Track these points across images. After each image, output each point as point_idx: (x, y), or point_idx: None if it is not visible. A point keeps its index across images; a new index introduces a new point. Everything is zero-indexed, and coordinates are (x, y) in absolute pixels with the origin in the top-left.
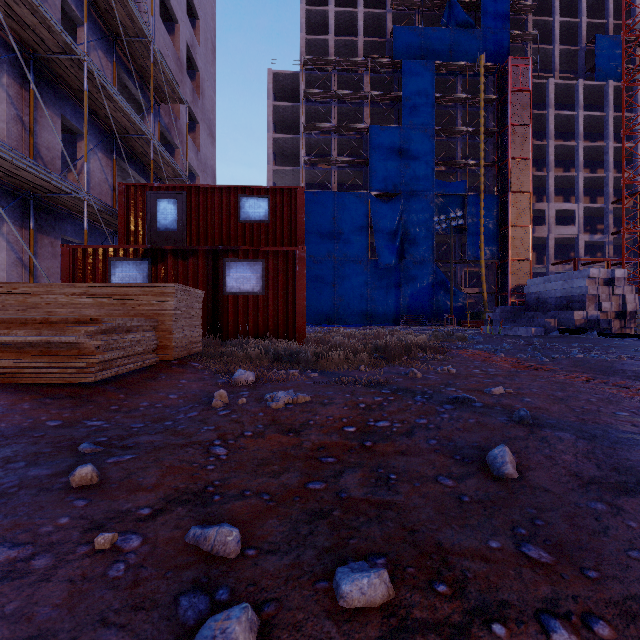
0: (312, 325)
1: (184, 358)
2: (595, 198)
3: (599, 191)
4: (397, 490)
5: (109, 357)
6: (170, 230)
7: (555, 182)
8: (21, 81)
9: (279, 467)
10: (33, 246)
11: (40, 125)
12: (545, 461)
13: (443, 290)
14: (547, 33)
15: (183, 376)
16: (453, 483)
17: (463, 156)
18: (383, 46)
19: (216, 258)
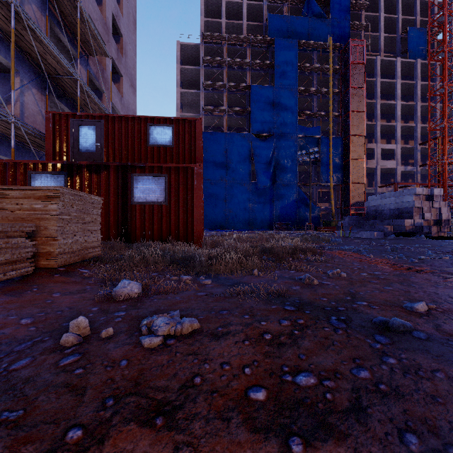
0: (209, 230)
1: (76, 264)
2: (407, 141)
3: (410, 136)
4: None
5: None
6: (90, 151)
7: (381, 129)
8: None
9: None
10: None
11: None
12: None
13: (304, 205)
14: (375, 24)
15: (60, 287)
16: None
17: (317, 109)
18: (261, 28)
19: (125, 173)
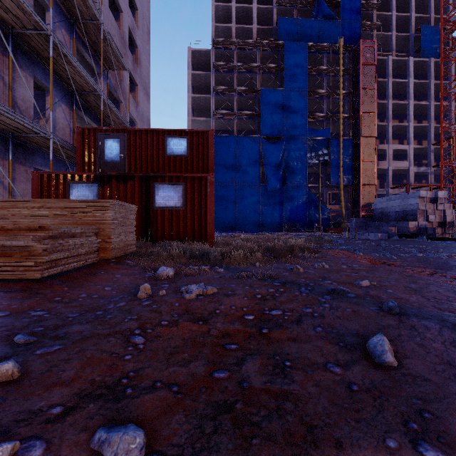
0: (220, 231)
1: (121, 257)
2: (421, 141)
3: (424, 136)
4: (292, 378)
5: (55, 257)
6: (115, 161)
7: (393, 130)
8: (2, 50)
9: (189, 355)
10: (11, 173)
11: (17, 83)
12: (418, 349)
13: (313, 206)
14: (387, 24)
15: (118, 271)
16: (341, 370)
17: (328, 111)
18: (270, 32)
19: (148, 182)
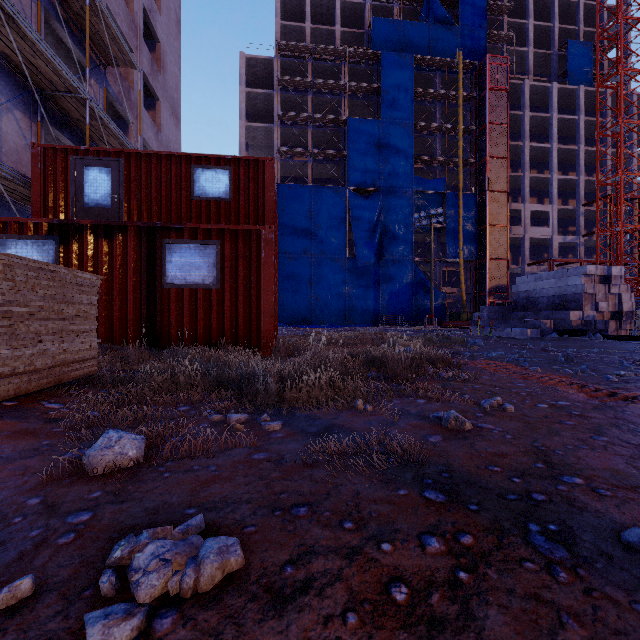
0: (287, 326)
1: (45, 391)
2: (567, 200)
3: (570, 194)
4: None
5: None
6: (102, 206)
7: (530, 183)
8: None
9: None
10: None
11: None
12: None
13: (422, 290)
14: (522, 36)
15: None
16: None
17: (441, 154)
18: (361, 38)
19: (152, 238)
